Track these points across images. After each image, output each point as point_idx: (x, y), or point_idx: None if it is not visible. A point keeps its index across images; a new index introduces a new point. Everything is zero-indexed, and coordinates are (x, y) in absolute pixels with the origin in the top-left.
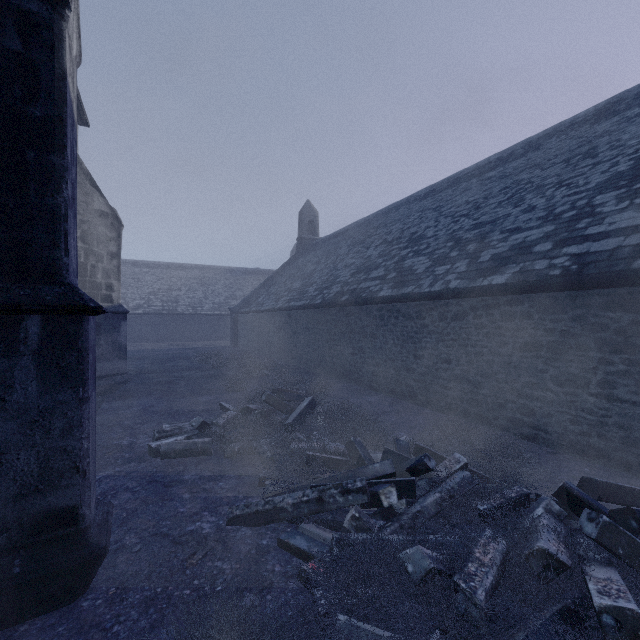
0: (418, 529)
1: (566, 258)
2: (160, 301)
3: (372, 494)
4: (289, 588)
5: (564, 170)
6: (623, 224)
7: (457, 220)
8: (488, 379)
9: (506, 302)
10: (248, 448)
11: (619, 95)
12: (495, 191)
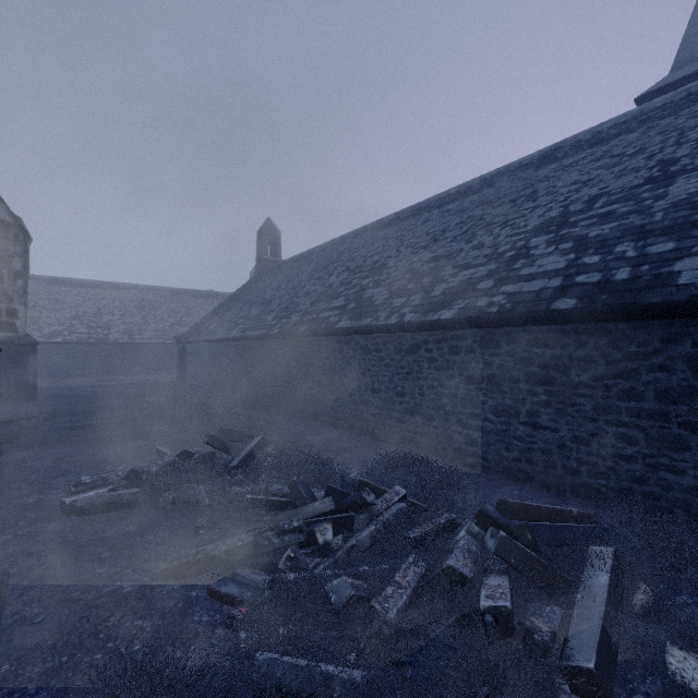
0: (353, 562)
1: (503, 296)
2: (86, 327)
3: (309, 533)
4: (215, 636)
5: (510, 210)
6: (549, 267)
7: (417, 251)
8: (438, 411)
9: (453, 336)
10: (185, 496)
11: (558, 143)
12: (452, 225)
